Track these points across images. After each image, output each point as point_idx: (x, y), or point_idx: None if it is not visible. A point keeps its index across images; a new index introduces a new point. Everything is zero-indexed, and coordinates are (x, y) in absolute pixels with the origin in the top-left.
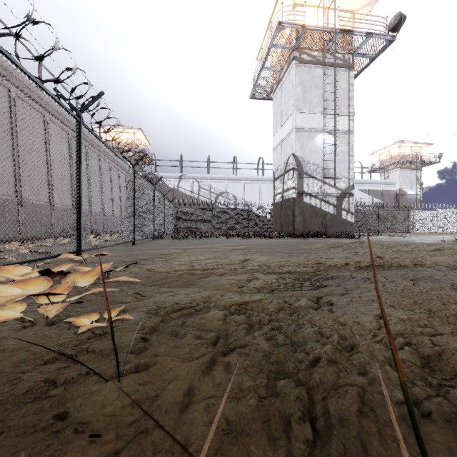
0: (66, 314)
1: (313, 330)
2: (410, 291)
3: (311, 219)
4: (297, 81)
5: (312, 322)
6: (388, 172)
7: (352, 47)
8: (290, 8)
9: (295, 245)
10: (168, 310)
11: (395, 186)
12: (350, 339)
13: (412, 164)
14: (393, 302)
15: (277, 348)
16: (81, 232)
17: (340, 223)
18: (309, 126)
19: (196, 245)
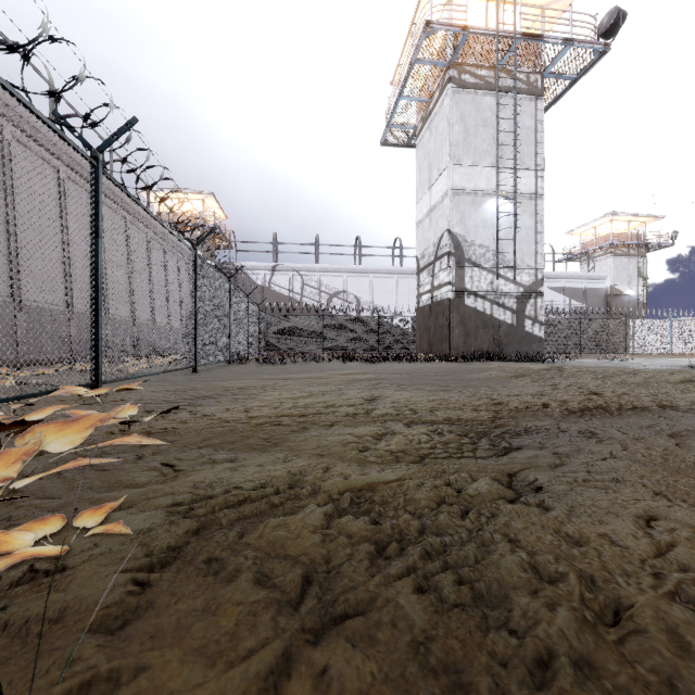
0: (5, 514)
1: (517, 560)
2: (679, 460)
3: (477, 332)
4: (455, 116)
5: (510, 536)
6: (594, 260)
7: (541, 62)
8: (445, 1)
9: (454, 373)
10: (214, 506)
11: (605, 282)
12: (605, 587)
13: (631, 248)
14: (659, 485)
15: (443, 619)
16: (100, 351)
17: (522, 339)
18: (474, 187)
19: (295, 374)
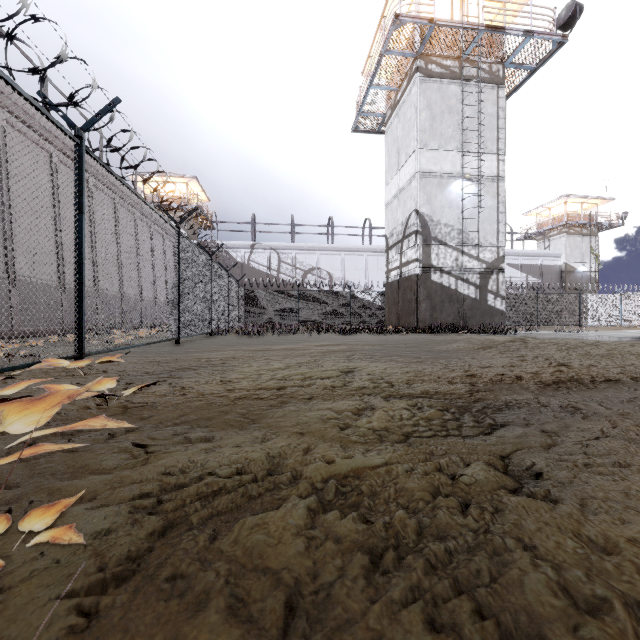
0: None
1: (542, 579)
2: None
3: (443, 306)
4: (422, 104)
5: (525, 542)
6: (549, 239)
7: (503, 53)
8: None
9: (423, 344)
10: (185, 498)
11: (560, 260)
12: None
13: (583, 228)
14: None
15: None
16: (83, 324)
17: (485, 312)
18: (440, 170)
19: (272, 345)
